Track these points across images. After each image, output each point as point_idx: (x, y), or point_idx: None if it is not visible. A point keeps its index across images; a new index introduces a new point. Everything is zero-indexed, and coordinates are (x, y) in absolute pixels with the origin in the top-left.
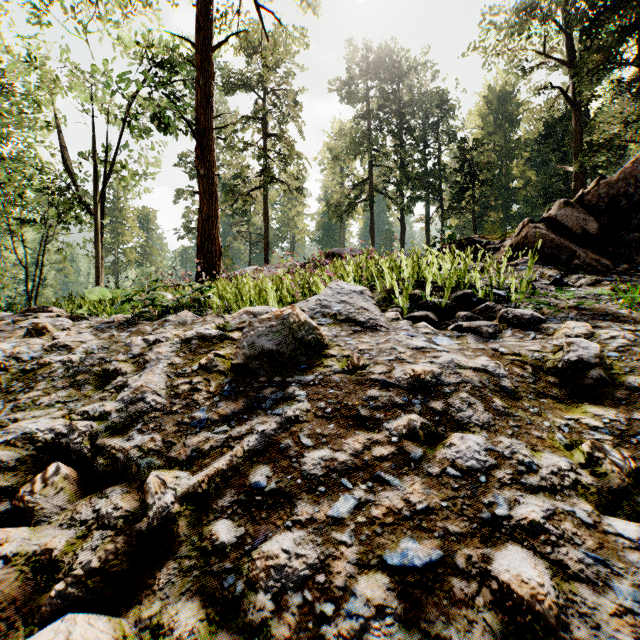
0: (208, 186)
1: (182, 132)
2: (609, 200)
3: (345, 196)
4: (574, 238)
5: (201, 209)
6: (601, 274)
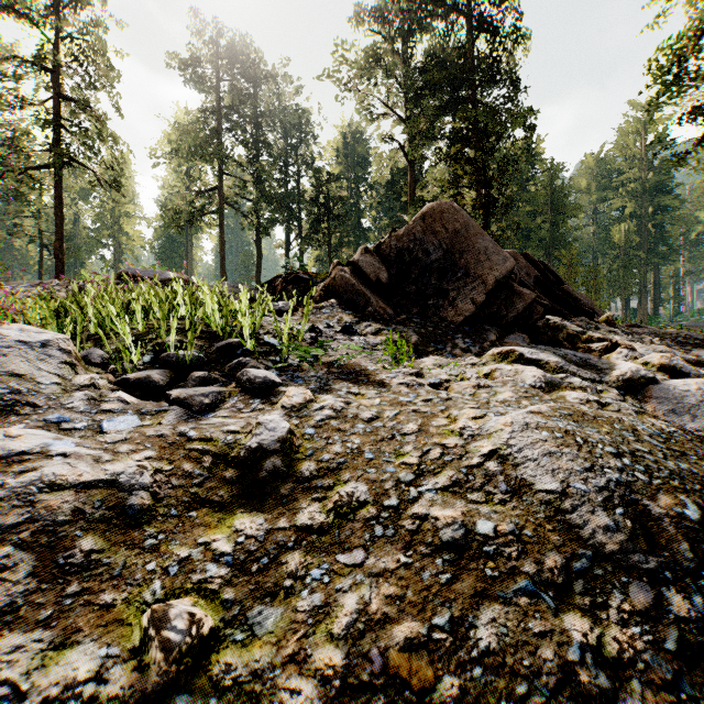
0: None
1: None
2: (399, 252)
3: (188, 203)
4: (371, 285)
5: None
6: (386, 323)
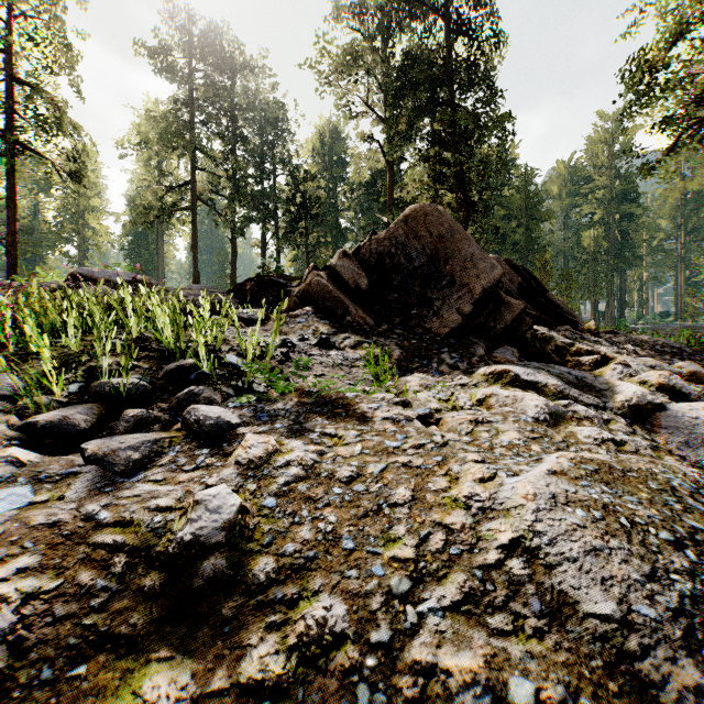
0: None
1: None
2: (379, 257)
3: (158, 199)
4: (350, 292)
5: None
6: (366, 334)
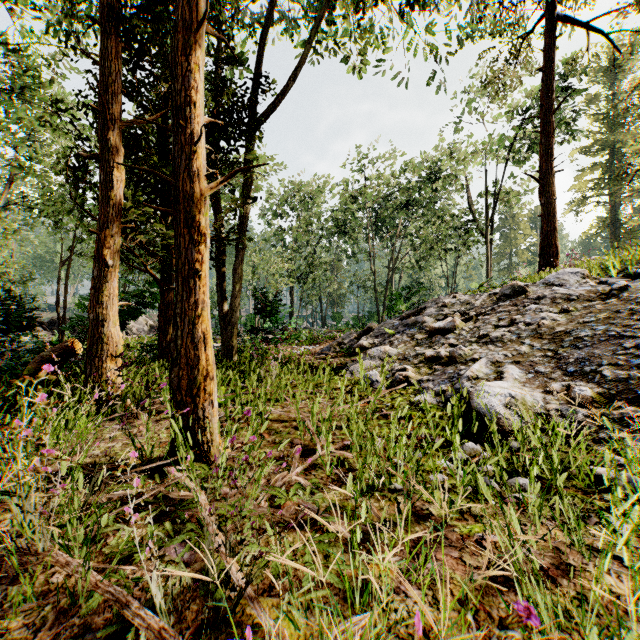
0: (547, 210)
1: (557, 142)
2: None
3: None
4: None
5: (541, 227)
6: None
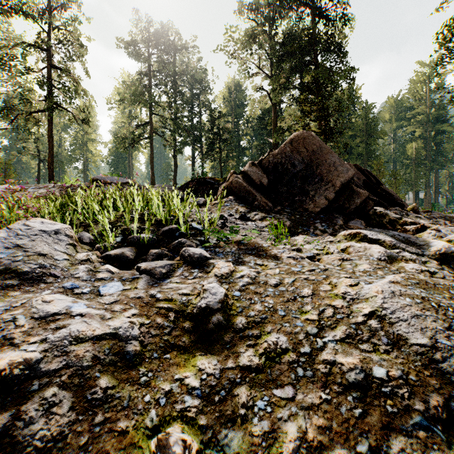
0: None
1: None
2: (274, 165)
3: (130, 133)
4: (256, 187)
5: None
6: (268, 212)
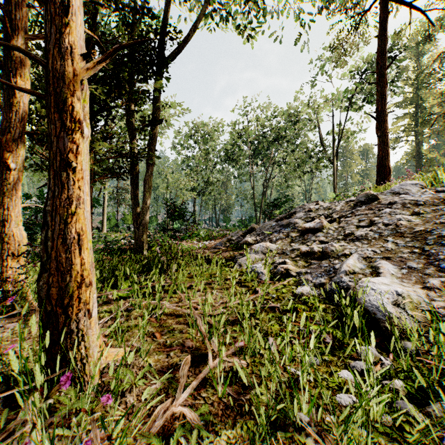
0: (382, 140)
1: None
2: None
3: None
4: None
5: (378, 153)
6: None
